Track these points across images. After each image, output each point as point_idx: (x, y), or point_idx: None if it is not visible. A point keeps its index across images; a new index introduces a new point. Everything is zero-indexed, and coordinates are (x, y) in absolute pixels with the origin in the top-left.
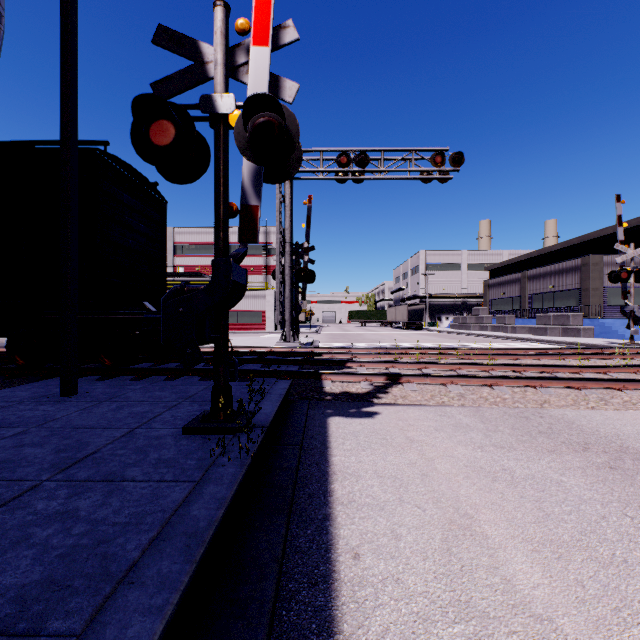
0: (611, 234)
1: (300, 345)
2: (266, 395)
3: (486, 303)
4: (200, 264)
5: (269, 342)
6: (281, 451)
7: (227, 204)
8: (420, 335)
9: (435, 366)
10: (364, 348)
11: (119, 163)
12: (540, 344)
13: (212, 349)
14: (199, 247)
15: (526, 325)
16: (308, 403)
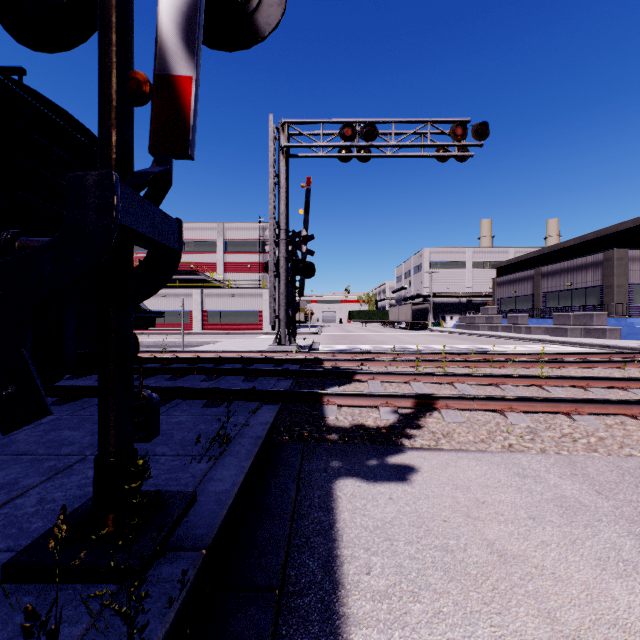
0: (631, 228)
1: (297, 349)
2: (234, 439)
3: (495, 302)
4: (195, 261)
5: (263, 344)
6: (232, 617)
7: (126, 73)
8: (427, 336)
9: (470, 379)
10: (372, 353)
11: (44, 103)
12: (565, 346)
13: (192, 354)
14: (194, 244)
15: (542, 325)
16: (302, 447)
